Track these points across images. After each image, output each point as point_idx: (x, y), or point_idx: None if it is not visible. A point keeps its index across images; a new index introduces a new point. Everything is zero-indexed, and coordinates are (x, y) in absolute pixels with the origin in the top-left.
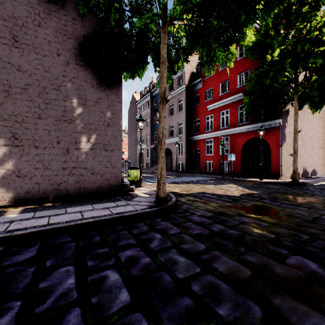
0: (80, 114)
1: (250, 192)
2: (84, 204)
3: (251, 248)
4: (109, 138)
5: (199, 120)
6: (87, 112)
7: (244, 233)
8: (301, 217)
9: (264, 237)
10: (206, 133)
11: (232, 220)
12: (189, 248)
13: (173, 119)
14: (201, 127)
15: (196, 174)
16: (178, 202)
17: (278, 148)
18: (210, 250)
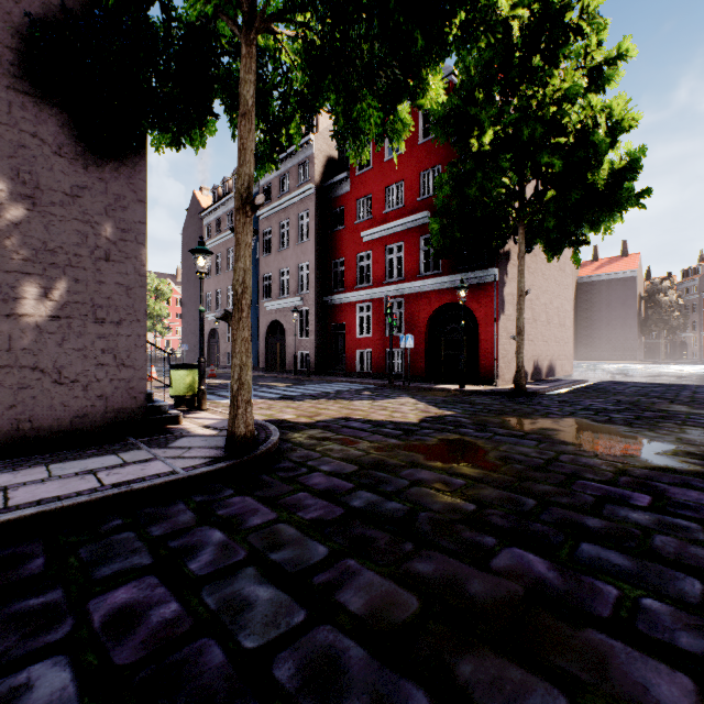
0: (19, 223)
1: (439, 414)
2: (22, 467)
3: (426, 542)
4: (110, 292)
5: (345, 261)
6: (40, 219)
7: (416, 508)
8: (526, 461)
9: (456, 511)
10: (359, 290)
11: (396, 479)
12: (288, 560)
13: (288, 255)
14: (349, 276)
15: (338, 378)
16: (285, 443)
17: (491, 324)
18: (338, 559)
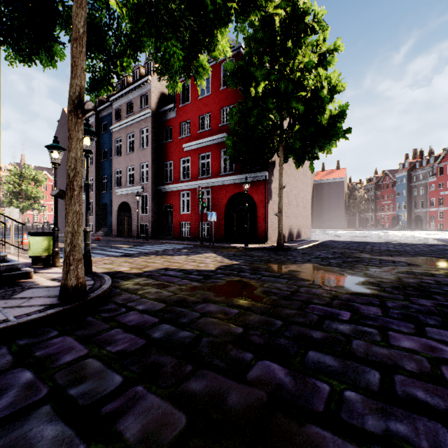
0: None
1: (229, 263)
2: None
3: (203, 362)
4: None
5: (172, 163)
6: None
7: (201, 334)
8: (280, 293)
9: (229, 335)
10: (182, 182)
11: (191, 312)
12: (84, 393)
13: (133, 157)
14: (175, 173)
15: (167, 241)
16: (115, 290)
17: (264, 206)
18: (129, 386)
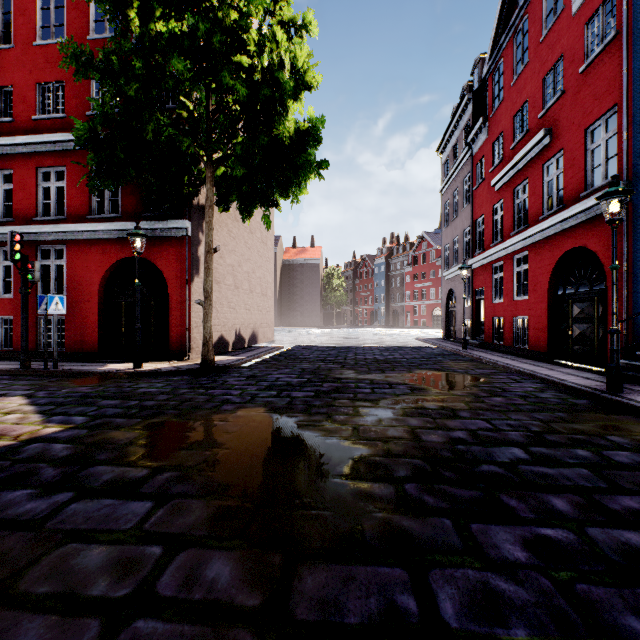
0: None
1: (22, 438)
2: None
3: None
4: None
5: None
6: None
7: None
8: None
9: None
10: None
11: None
12: None
13: None
14: None
15: None
16: None
17: (183, 286)
18: None
